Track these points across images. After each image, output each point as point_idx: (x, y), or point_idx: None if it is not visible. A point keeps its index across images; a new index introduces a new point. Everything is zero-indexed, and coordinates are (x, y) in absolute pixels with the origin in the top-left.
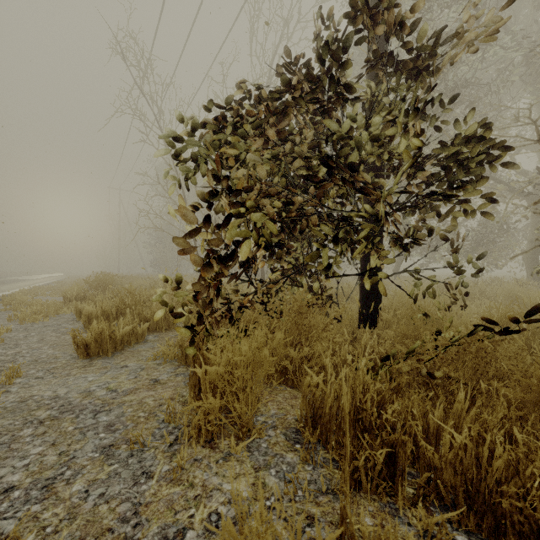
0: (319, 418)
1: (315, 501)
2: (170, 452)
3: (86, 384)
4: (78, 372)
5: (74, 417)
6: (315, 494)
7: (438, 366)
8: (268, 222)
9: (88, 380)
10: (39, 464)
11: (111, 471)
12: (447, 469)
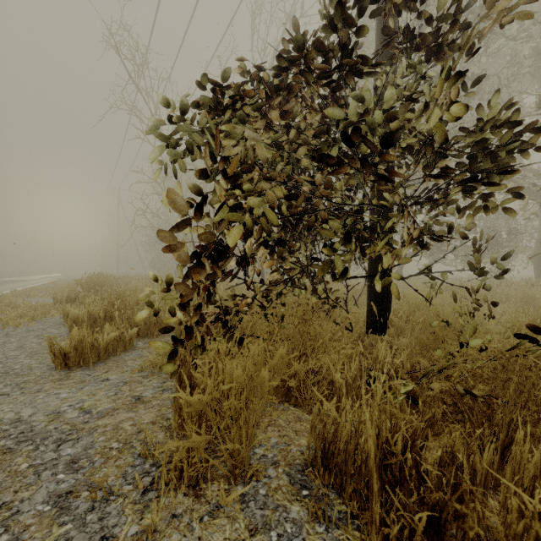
0: (331, 455)
1: None
2: (143, 503)
3: (57, 403)
4: (52, 387)
5: (32, 449)
6: None
7: (471, 385)
8: (268, 213)
9: (60, 397)
10: None
11: (61, 535)
12: None
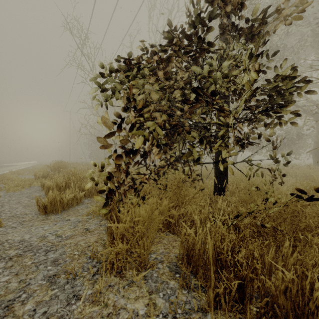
0: (191, 256)
1: (190, 318)
2: (93, 280)
3: (43, 232)
4: (39, 224)
5: (32, 254)
6: (190, 312)
7: (267, 221)
8: (158, 128)
9: (44, 229)
10: (5, 289)
11: (53, 294)
12: (281, 296)
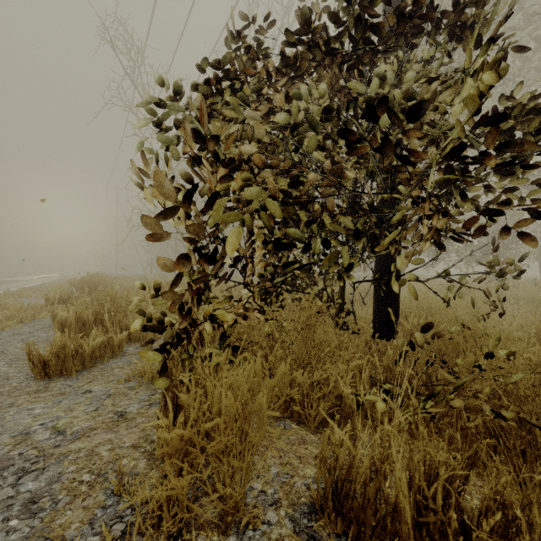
0: (345, 497)
1: None
2: None
3: (28, 420)
4: (26, 401)
5: None
6: None
7: (505, 405)
8: (267, 202)
9: (33, 413)
10: None
11: None
12: None
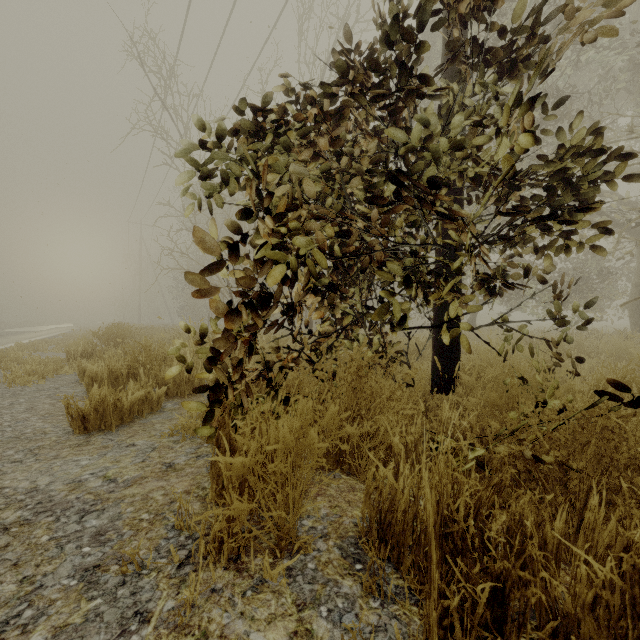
0: (388, 525)
1: None
2: (179, 578)
3: (77, 470)
4: (70, 453)
5: (53, 520)
6: None
7: (546, 450)
8: (317, 255)
9: (80, 464)
10: None
11: (91, 610)
12: (586, 619)
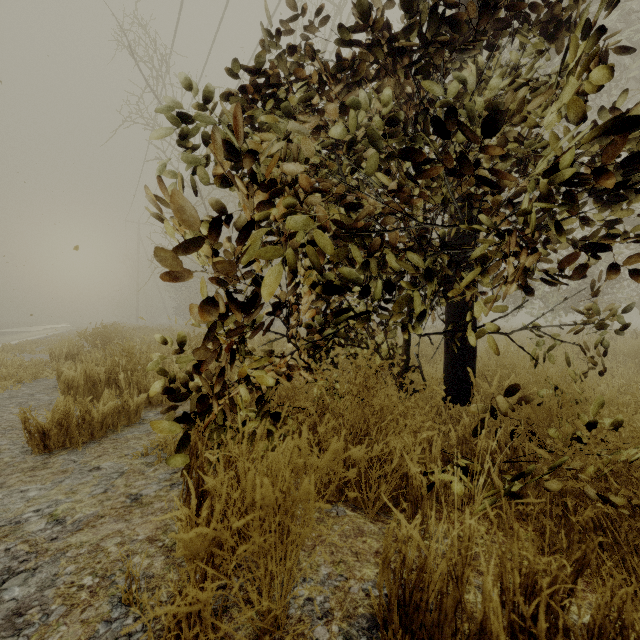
0: (414, 609)
1: None
2: None
3: (20, 506)
4: (19, 480)
5: None
6: None
7: (613, 489)
8: (316, 234)
9: (26, 496)
10: None
11: None
12: None
